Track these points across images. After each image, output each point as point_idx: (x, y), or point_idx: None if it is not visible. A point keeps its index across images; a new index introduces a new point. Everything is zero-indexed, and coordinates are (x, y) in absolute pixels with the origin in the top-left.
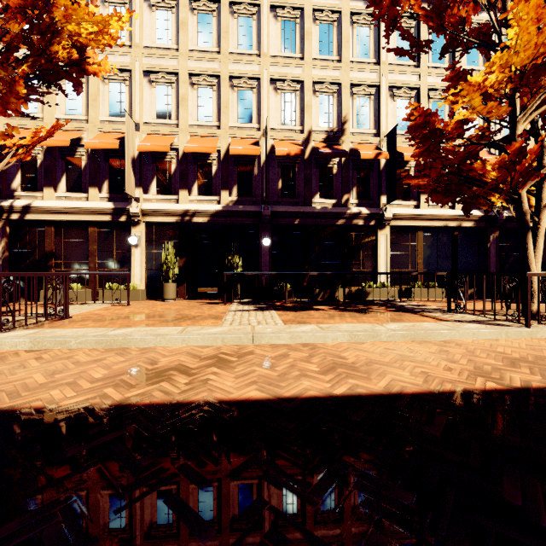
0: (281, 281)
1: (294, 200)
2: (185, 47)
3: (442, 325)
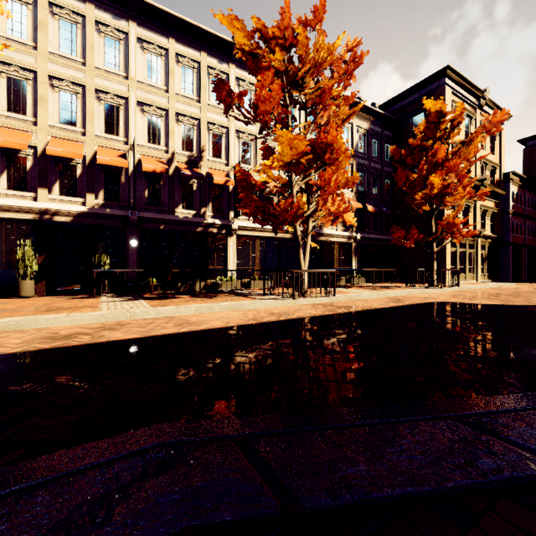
0: (148, 276)
1: (160, 208)
2: (45, 48)
3: (253, 301)
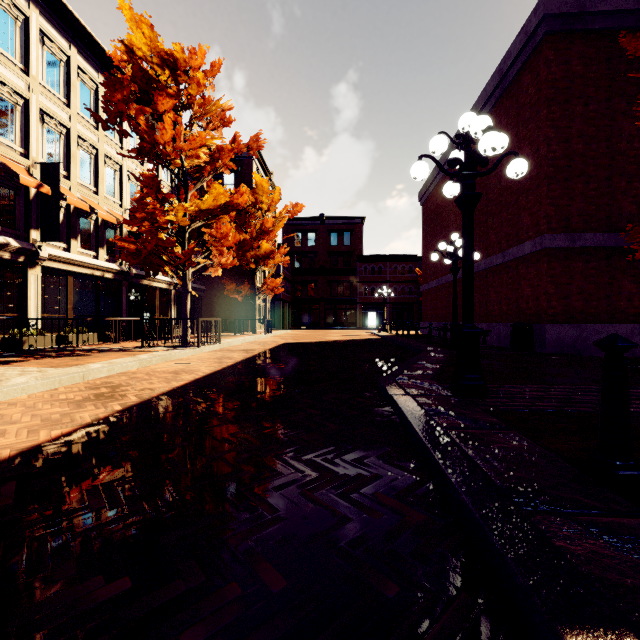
0: None
1: None
2: None
3: (165, 352)
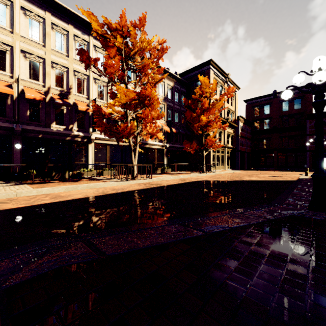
0: (29, 169)
1: (39, 123)
2: None
3: (103, 183)
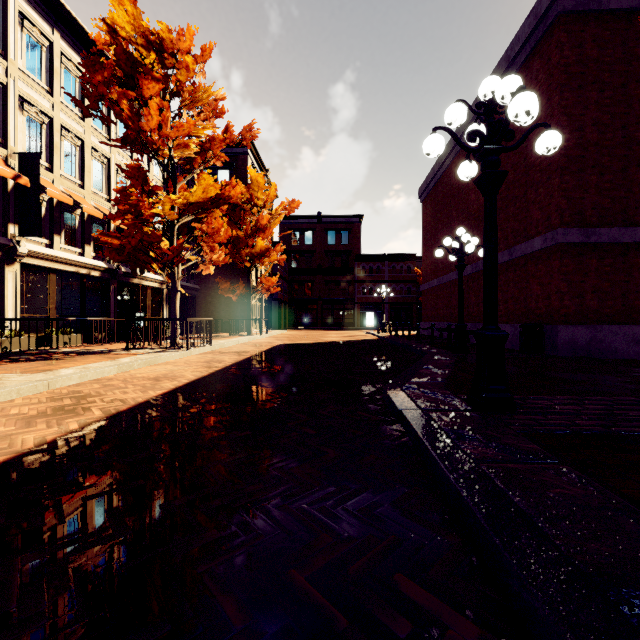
0: None
1: None
2: None
3: (150, 355)
